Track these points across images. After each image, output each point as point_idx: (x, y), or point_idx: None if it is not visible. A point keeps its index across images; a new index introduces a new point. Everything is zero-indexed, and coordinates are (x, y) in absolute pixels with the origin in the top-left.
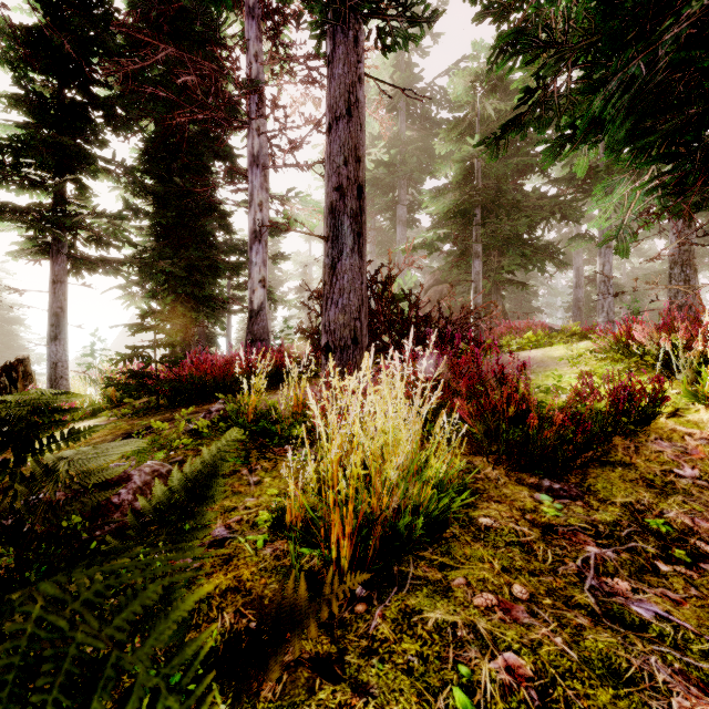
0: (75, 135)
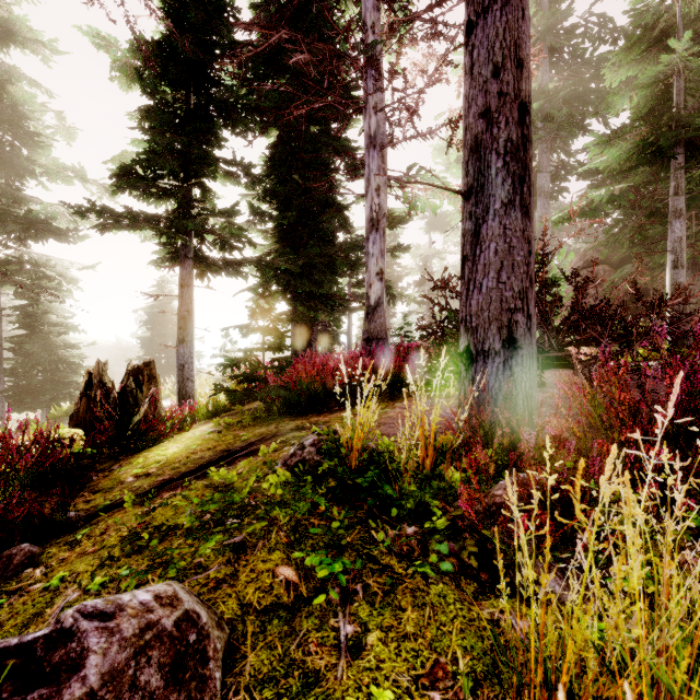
0: (198, 139)
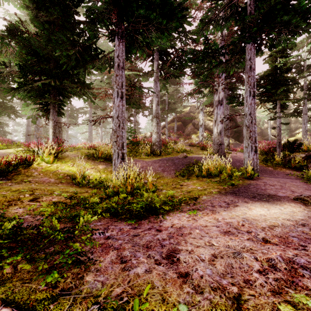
0: None
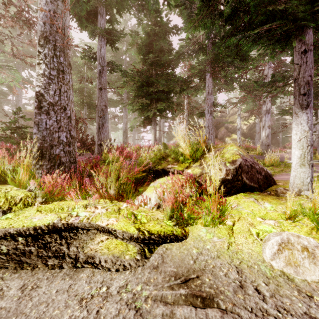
0: None
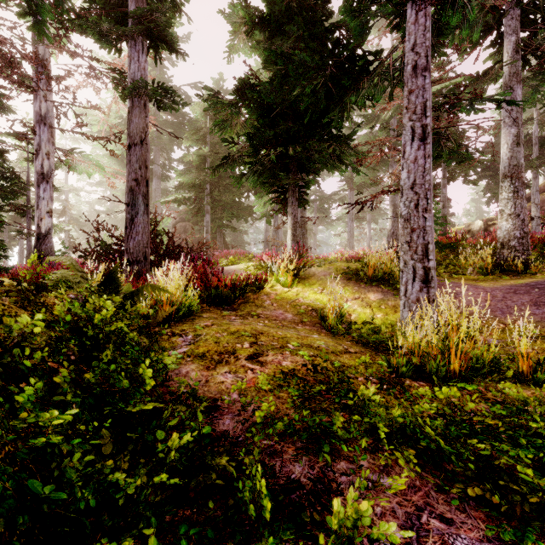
0: None
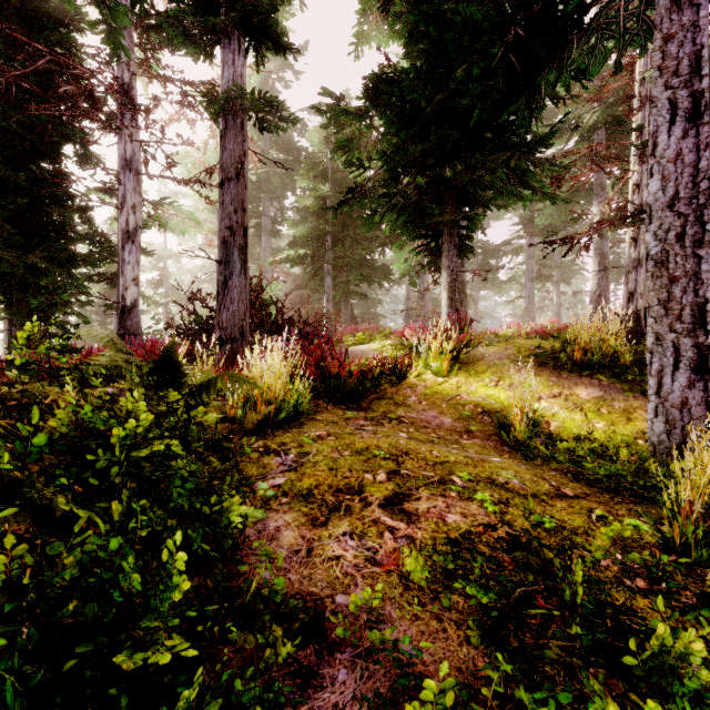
0: None
